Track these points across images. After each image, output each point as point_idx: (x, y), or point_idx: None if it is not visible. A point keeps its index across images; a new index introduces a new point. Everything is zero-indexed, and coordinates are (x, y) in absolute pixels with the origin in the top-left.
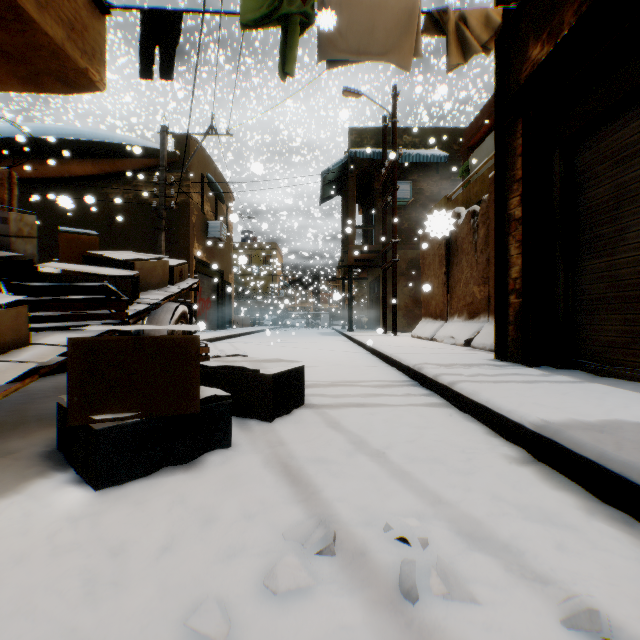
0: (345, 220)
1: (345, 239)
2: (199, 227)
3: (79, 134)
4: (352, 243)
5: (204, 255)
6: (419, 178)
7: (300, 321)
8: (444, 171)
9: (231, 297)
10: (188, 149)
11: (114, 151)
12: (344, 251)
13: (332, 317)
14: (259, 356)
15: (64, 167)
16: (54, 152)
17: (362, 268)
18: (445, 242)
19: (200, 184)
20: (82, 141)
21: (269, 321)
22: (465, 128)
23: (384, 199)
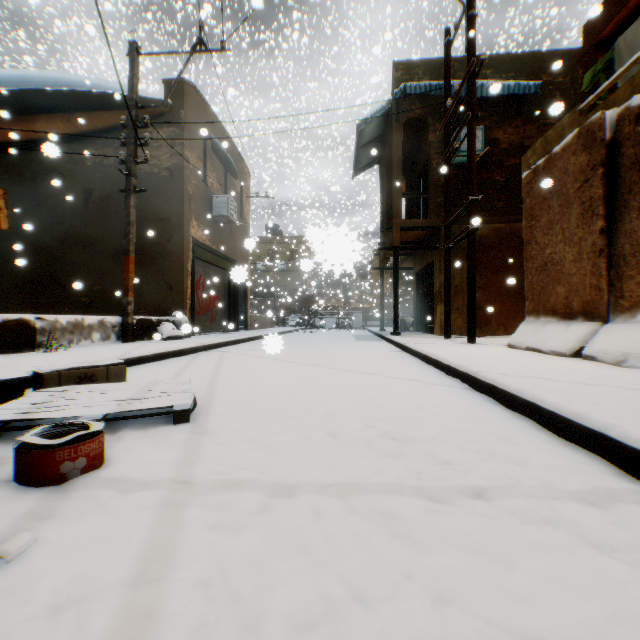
0: (386, 191)
1: (386, 216)
2: (199, 201)
3: (45, 82)
4: (398, 217)
5: (207, 238)
6: (491, 125)
7: (329, 321)
8: (528, 113)
9: (246, 293)
10: (182, 96)
11: (90, 103)
12: (387, 228)
13: (365, 317)
14: (233, 400)
15: (28, 125)
16: (20, 110)
17: (406, 255)
18: (602, 171)
19: (201, 146)
20: (50, 92)
21: (294, 321)
22: (559, 51)
23: (450, 143)
